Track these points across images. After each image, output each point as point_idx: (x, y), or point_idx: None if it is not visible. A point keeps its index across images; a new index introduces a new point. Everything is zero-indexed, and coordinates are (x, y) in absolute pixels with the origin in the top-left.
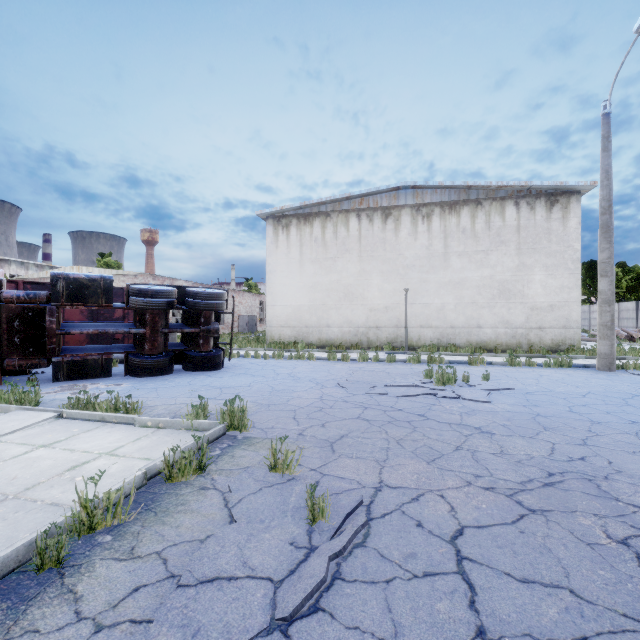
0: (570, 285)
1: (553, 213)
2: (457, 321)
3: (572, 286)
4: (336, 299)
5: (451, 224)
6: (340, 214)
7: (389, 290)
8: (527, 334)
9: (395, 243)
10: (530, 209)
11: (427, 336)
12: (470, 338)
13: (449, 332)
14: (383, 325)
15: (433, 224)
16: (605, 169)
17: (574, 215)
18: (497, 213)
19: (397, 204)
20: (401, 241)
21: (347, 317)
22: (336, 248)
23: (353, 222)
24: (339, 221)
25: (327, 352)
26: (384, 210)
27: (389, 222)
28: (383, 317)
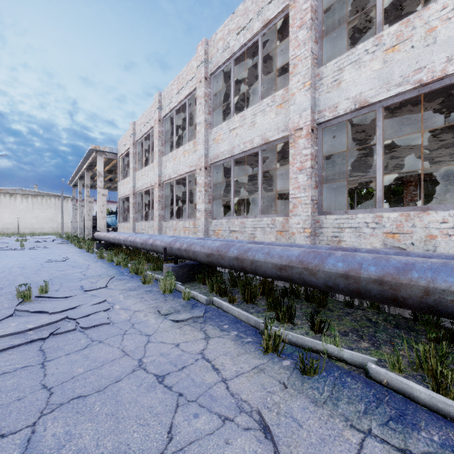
0: (69, 218)
1: (65, 201)
2: (37, 227)
3: (69, 219)
4: None
5: (35, 201)
6: None
7: (12, 218)
8: (58, 230)
9: (15, 204)
10: (59, 200)
11: (27, 231)
12: (41, 231)
13: (34, 230)
14: (10, 228)
15: (29, 200)
16: (62, 200)
17: (70, 202)
18: (49, 199)
19: (16, 193)
20: (17, 204)
21: None
22: None
23: None
24: None
25: None
26: (10, 194)
27: (12, 198)
28: (10, 226)
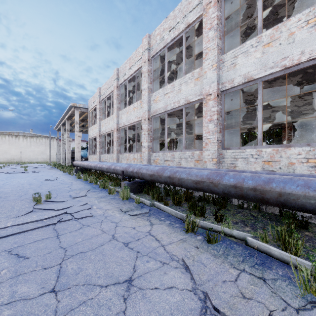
0: (54, 152)
1: (51, 140)
2: (33, 158)
3: (54, 152)
4: (2, 153)
5: (32, 140)
6: (3, 135)
7: (17, 151)
8: (47, 160)
9: (19, 142)
10: (47, 139)
11: (26, 160)
12: (36, 161)
13: (31, 160)
14: (15, 158)
15: (28, 139)
16: (50, 139)
17: (55, 141)
18: (41, 139)
19: (19, 135)
20: (20, 142)
21: (5, 157)
22: (2, 142)
23: (7, 137)
24: (3, 136)
25: (2, 163)
26: (16, 135)
27: (17, 138)
28: (15, 157)
